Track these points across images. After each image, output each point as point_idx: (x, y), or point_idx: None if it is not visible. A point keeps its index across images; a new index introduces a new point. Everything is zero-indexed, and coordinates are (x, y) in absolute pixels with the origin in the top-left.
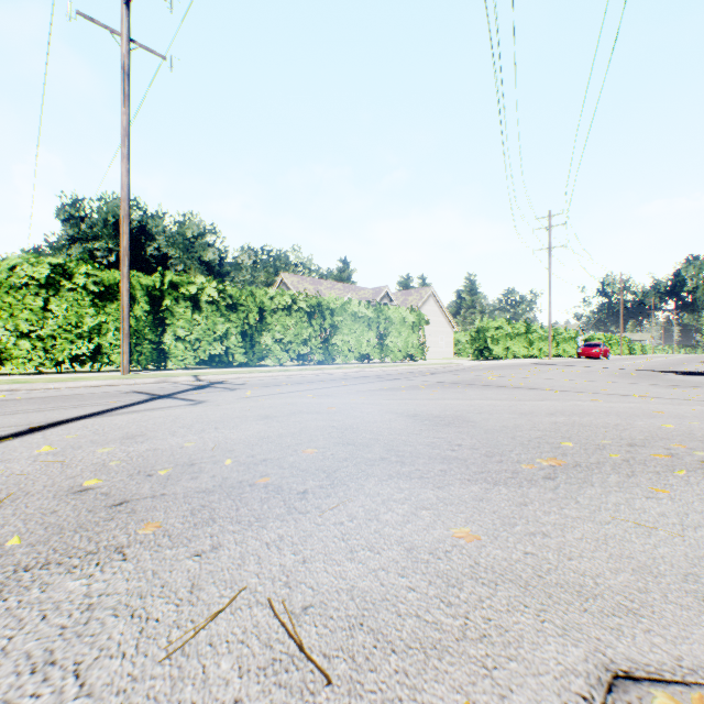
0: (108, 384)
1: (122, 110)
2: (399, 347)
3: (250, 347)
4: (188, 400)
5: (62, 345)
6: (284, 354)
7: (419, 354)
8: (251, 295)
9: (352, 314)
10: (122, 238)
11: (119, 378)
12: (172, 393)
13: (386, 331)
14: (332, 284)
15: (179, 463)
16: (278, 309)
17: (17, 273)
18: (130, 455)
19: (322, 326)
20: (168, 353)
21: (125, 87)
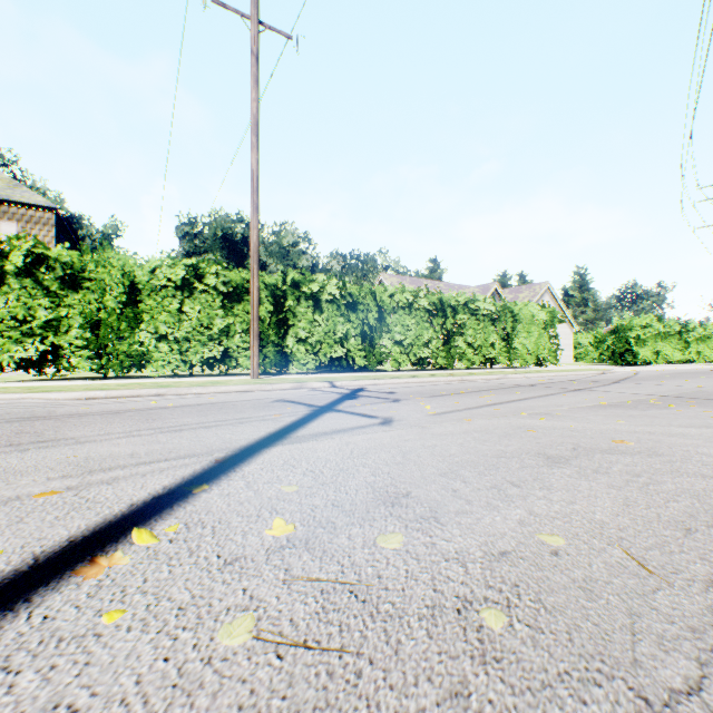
0: (246, 389)
1: (252, 97)
2: (528, 349)
3: (369, 349)
4: (367, 417)
5: (195, 348)
6: (404, 358)
7: (551, 358)
8: (369, 293)
9: (475, 311)
10: (252, 233)
11: (255, 383)
12: (328, 403)
13: (512, 331)
14: (432, 283)
15: (689, 651)
16: (397, 308)
17: (156, 275)
18: (480, 578)
19: (444, 326)
20: (290, 356)
21: (255, 72)
